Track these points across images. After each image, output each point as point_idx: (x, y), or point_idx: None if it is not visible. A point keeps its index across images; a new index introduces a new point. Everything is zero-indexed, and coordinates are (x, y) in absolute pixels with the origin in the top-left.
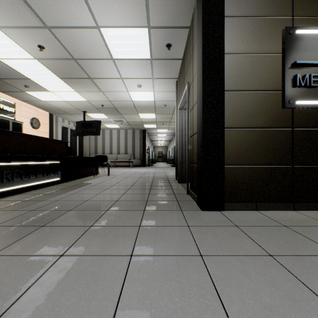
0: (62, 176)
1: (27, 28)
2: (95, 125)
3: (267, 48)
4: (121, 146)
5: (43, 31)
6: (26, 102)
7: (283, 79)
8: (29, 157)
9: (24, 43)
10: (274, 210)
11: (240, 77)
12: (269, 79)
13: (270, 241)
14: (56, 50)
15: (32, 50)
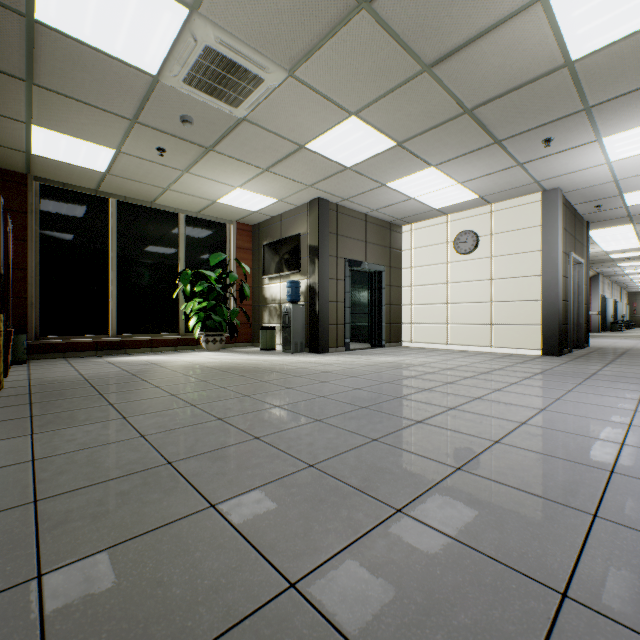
0: None
1: None
2: None
3: None
4: None
5: None
6: None
7: None
8: None
9: None
10: None
11: None
12: None
13: None
14: None
15: None
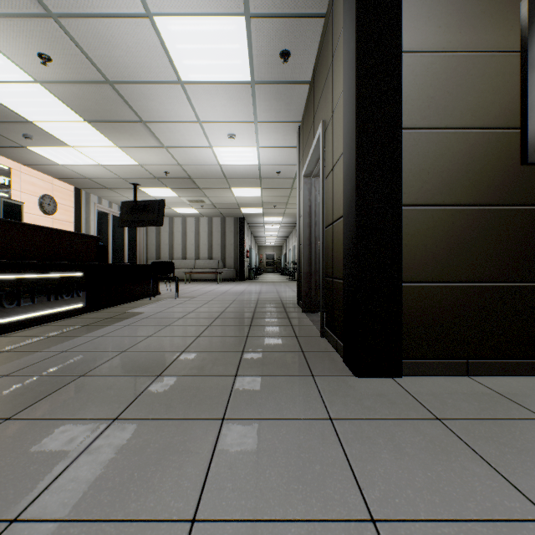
0: (88, 299)
1: (13, 17)
2: (155, 208)
3: (489, 41)
4: (203, 246)
5: (45, 22)
6: (30, 166)
7: (525, 103)
8: (18, 266)
9: (12, 49)
10: (504, 376)
11: (434, 101)
12: (494, 105)
13: (532, 469)
14: (74, 64)
15: (29, 65)
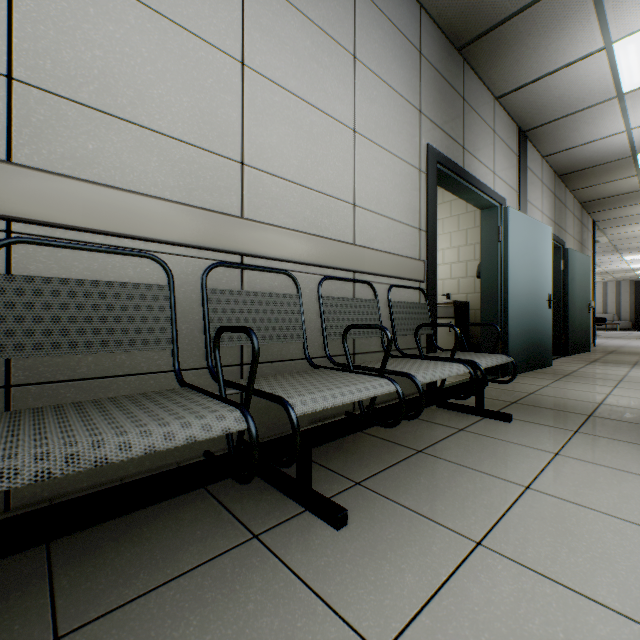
0: None
1: None
2: None
3: None
4: (596, 304)
5: None
6: None
7: None
8: None
9: None
10: None
11: None
12: None
13: None
14: None
15: None
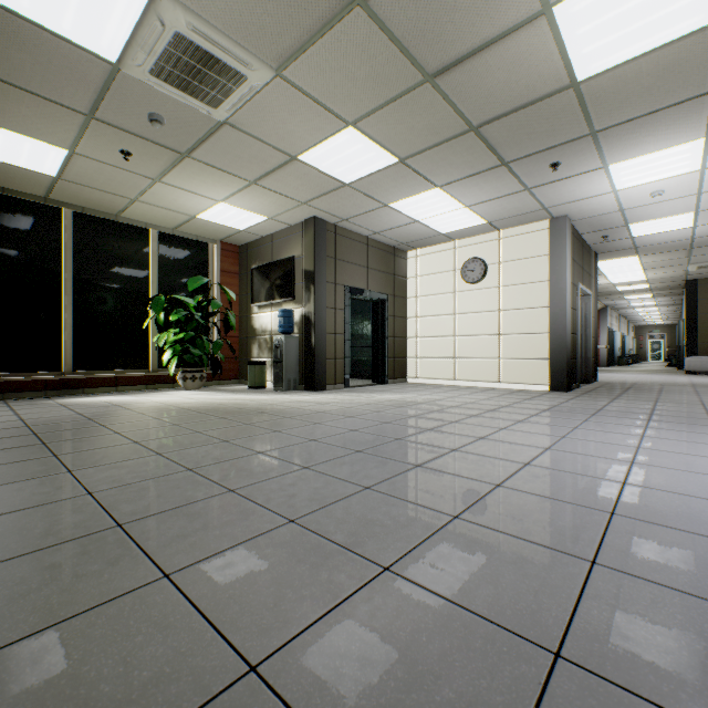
0: None
1: None
2: None
3: None
4: None
5: None
6: None
7: None
8: None
9: None
10: None
11: None
12: None
13: None
14: None
15: None
